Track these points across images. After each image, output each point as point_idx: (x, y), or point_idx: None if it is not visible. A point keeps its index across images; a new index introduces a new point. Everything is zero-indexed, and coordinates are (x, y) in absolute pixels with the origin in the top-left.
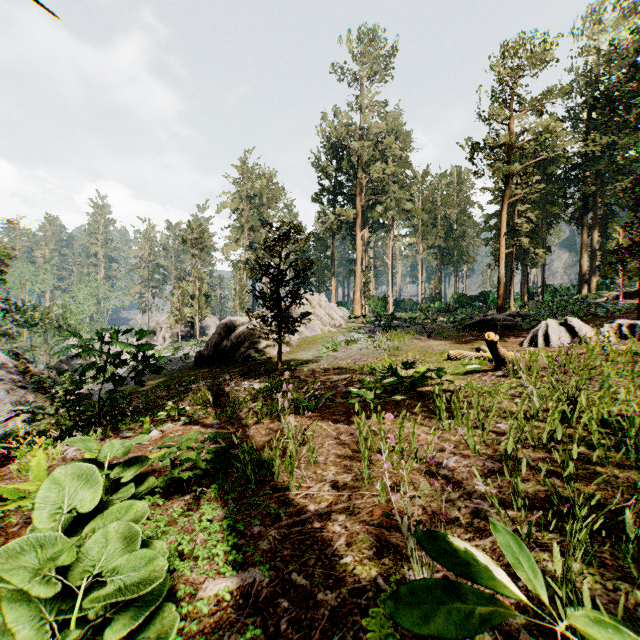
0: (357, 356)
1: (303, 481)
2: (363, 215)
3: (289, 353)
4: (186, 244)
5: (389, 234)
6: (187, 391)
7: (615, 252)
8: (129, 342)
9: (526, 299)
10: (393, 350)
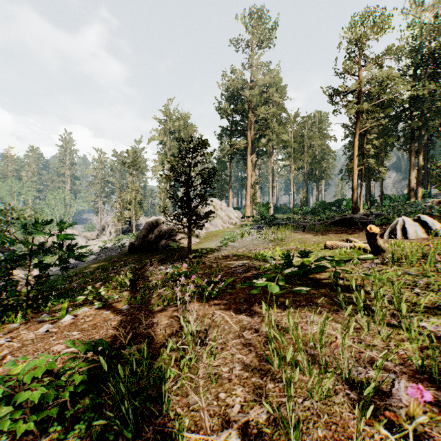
0: (250, 246)
1: (201, 417)
2: (252, 145)
3: (198, 243)
4: (125, 165)
5: (270, 158)
6: (116, 273)
7: None
8: (85, 235)
9: (369, 204)
10: (278, 241)
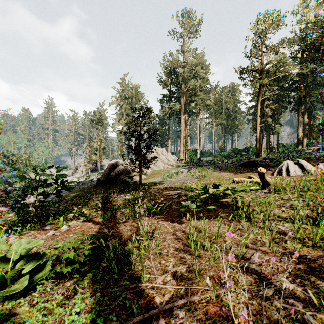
0: (182, 180)
1: (152, 270)
2: (184, 107)
3: (146, 179)
4: (93, 122)
5: (198, 117)
6: (89, 200)
7: (322, 124)
8: (63, 173)
9: (269, 151)
10: (202, 177)
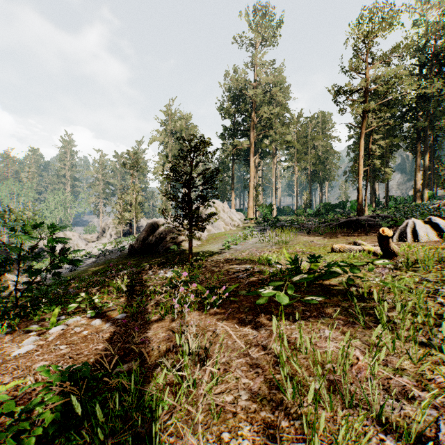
0: (253, 248)
1: None
2: (254, 146)
3: (200, 246)
4: (126, 166)
5: (273, 160)
6: (114, 278)
7: None
8: (85, 237)
9: (374, 206)
10: (282, 244)
